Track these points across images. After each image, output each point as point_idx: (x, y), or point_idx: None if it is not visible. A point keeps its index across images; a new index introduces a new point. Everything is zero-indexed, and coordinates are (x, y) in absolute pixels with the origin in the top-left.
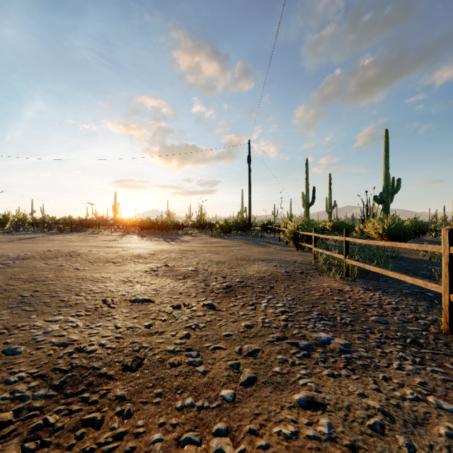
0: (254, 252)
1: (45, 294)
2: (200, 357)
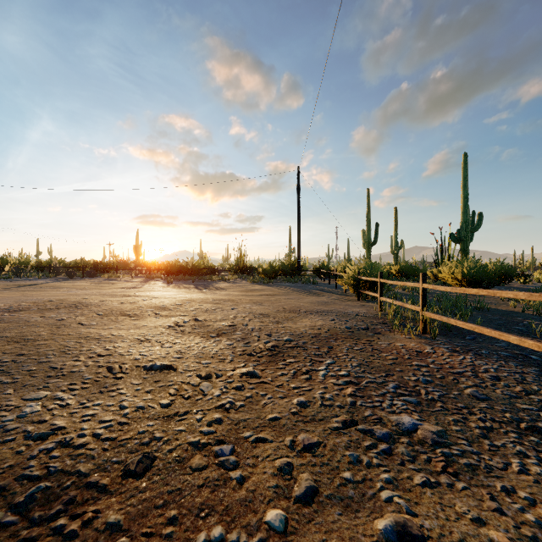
0: (305, 302)
1: (32, 358)
2: (236, 454)
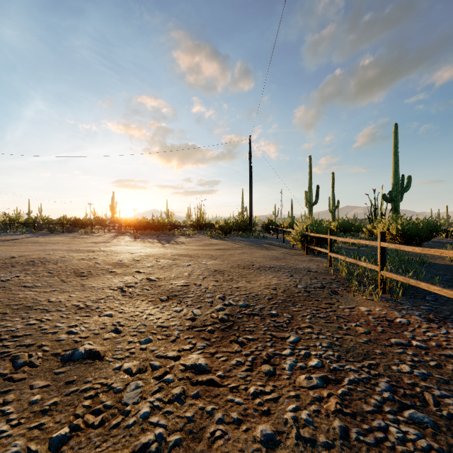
0: (258, 256)
1: None
2: None
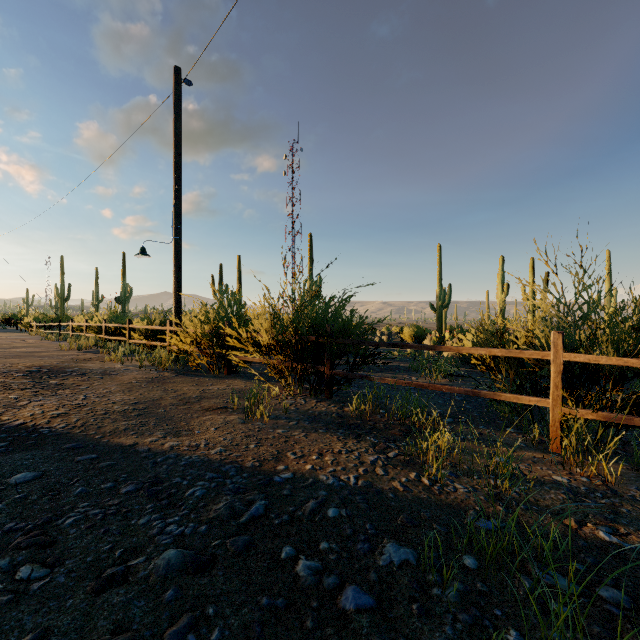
0: None
1: None
2: None
